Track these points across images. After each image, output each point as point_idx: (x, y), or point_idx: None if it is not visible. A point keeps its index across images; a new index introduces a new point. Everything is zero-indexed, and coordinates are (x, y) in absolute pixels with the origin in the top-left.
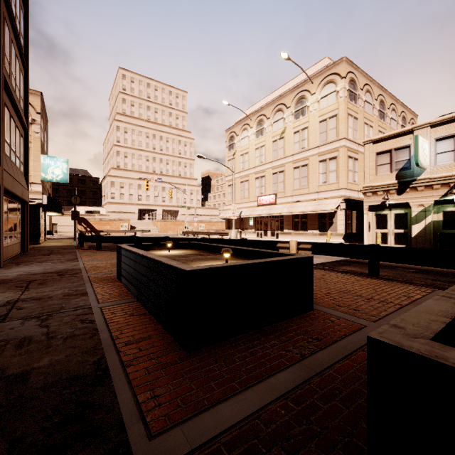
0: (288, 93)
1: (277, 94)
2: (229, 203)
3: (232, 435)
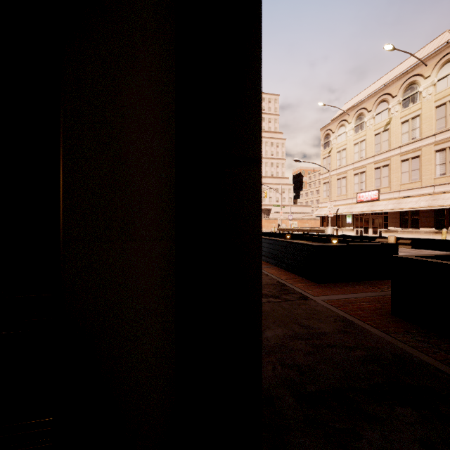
0: (395, 81)
1: (380, 84)
2: (325, 201)
3: (345, 299)
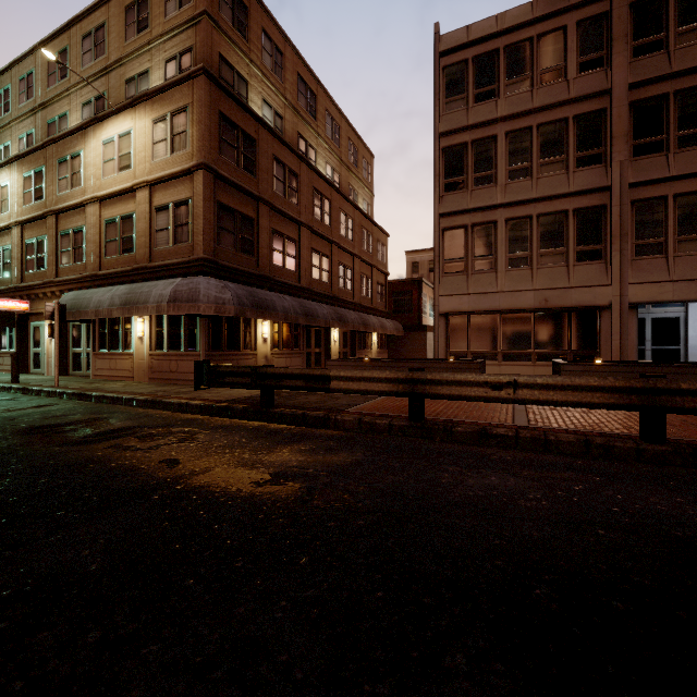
0: None
1: None
2: None
3: None
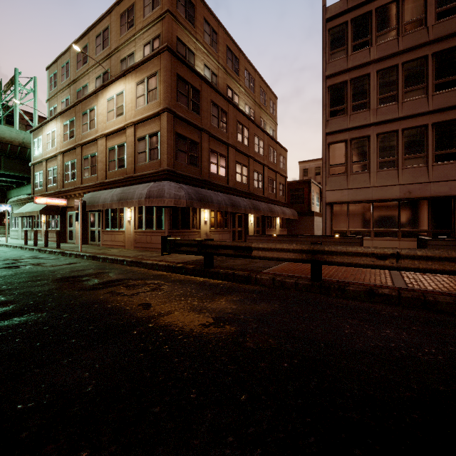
0: None
1: None
2: None
3: None
